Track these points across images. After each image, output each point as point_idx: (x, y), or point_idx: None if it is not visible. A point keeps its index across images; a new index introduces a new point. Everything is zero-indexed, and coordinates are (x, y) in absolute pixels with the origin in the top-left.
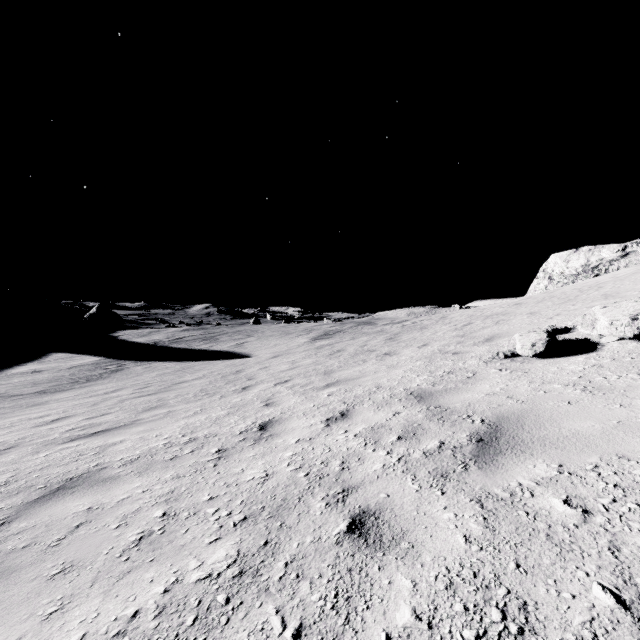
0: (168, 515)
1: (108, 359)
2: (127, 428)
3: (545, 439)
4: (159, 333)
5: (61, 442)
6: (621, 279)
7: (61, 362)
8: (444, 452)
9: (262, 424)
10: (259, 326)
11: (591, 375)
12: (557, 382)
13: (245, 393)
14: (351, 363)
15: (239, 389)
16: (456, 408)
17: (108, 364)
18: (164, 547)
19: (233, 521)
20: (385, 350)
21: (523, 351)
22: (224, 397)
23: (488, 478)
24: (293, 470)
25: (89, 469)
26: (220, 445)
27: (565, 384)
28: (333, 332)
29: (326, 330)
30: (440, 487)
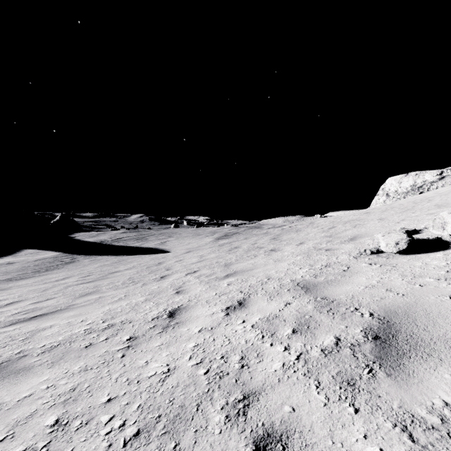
0: (59, 424)
1: (65, 254)
2: (61, 313)
3: (447, 339)
4: (105, 234)
5: (2, 326)
6: (445, 194)
7: (30, 256)
8: (343, 351)
9: (171, 311)
10: (178, 229)
11: None
12: (428, 276)
13: (162, 281)
14: (245, 257)
15: (158, 278)
16: (341, 300)
17: (64, 257)
18: None
19: (124, 437)
20: (271, 247)
21: (387, 248)
22: (145, 285)
23: (403, 391)
24: (194, 365)
25: (10, 357)
26: (132, 332)
27: (436, 278)
28: (231, 234)
29: (226, 232)
30: (351, 401)
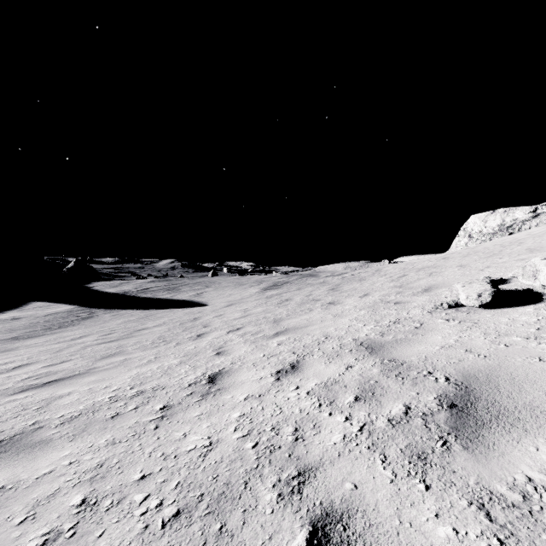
0: (87, 503)
1: (81, 307)
2: (80, 377)
3: (533, 407)
4: (128, 284)
5: (11, 393)
6: (539, 235)
7: (39, 310)
8: (413, 421)
9: (211, 375)
10: (216, 278)
11: None
12: (515, 334)
13: (199, 340)
14: (298, 312)
15: (194, 336)
16: (413, 362)
17: (80, 312)
18: None
19: (162, 518)
20: (329, 299)
21: (468, 301)
22: (179, 344)
23: (481, 465)
24: (240, 438)
25: (24, 429)
26: (166, 400)
27: (525, 337)
28: (281, 283)
29: (275, 281)
30: (421, 476)
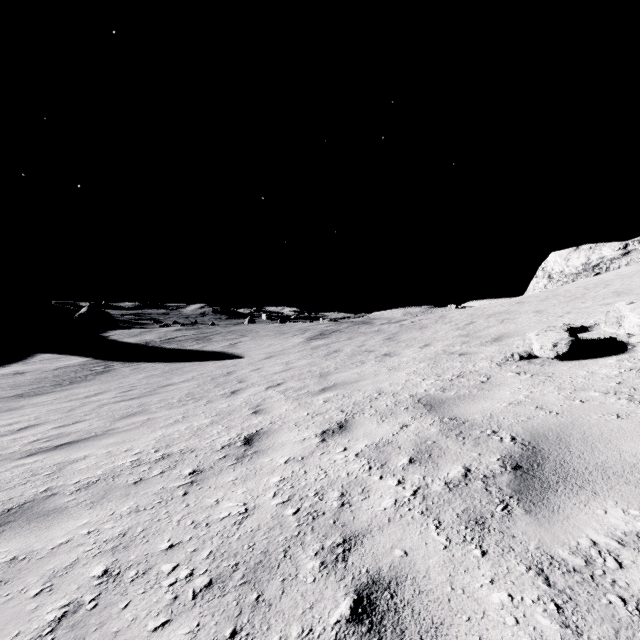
0: (109, 574)
1: (96, 360)
2: (96, 440)
3: (606, 468)
4: (151, 333)
5: (18, 457)
6: (629, 276)
7: (46, 363)
8: (473, 484)
9: (248, 437)
10: (254, 326)
11: (632, 381)
12: (592, 389)
13: (233, 398)
14: (348, 364)
15: (228, 393)
16: (476, 421)
17: (95, 365)
18: (89, 636)
19: (193, 588)
20: (384, 350)
21: (542, 352)
22: (210, 402)
23: (544, 529)
24: (279, 504)
25: (35, 496)
26: (196, 464)
27: (604, 392)
28: (329, 332)
29: (322, 330)
30: (478, 542)
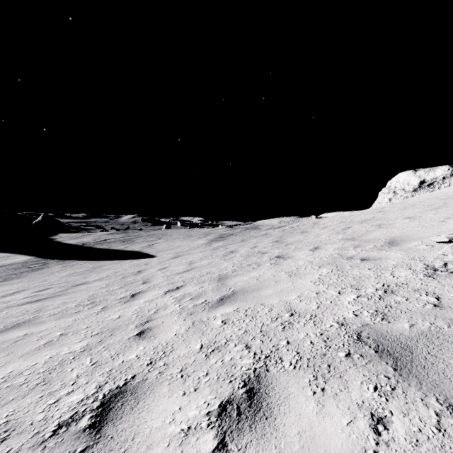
0: None
1: (37, 258)
2: None
3: None
4: (89, 236)
5: None
6: None
7: None
8: None
9: (106, 399)
10: (169, 230)
11: None
12: None
13: (129, 304)
14: (245, 266)
15: (127, 296)
16: None
17: (35, 263)
18: None
19: None
20: (276, 252)
21: None
22: (104, 310)
23: None
24: None
25: None
26: None
27: None
28: (226, 235)
29: (221, 233)
30: None
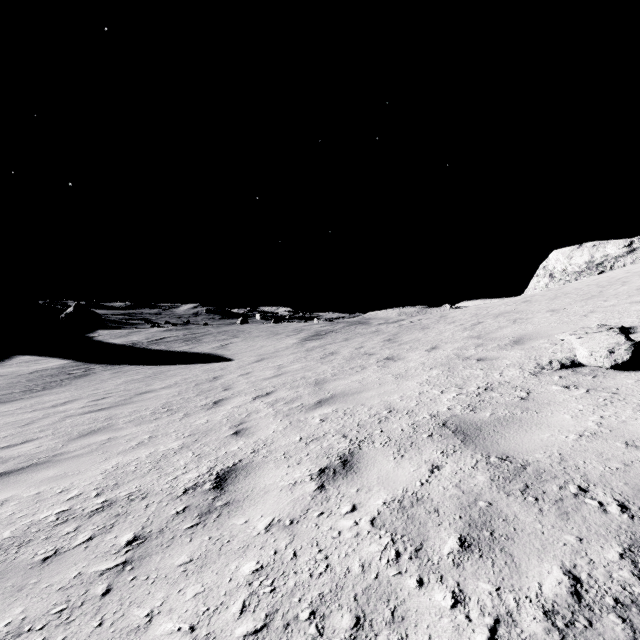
0: None
1: (76, 362)
2: (34, 471)
3: None
4: (139, 333)
5: None
6: None
7: (23, 366)
8: (602, 622)
9: (221, 474)
10: (246, 326)
11: None
12: None
13: (215, 410)
14: (347, 370)
15: (210, 404)
16: (542, 464)
17: (75, 368)
18: None
19: None
20: (386, 353)
21: (592, 359)
22: (187, 416)
23: None
24: (249, 636)
25: None
26: (141, 524)
27: None
28: (324, 332)
29: (317, 330)
30: None
